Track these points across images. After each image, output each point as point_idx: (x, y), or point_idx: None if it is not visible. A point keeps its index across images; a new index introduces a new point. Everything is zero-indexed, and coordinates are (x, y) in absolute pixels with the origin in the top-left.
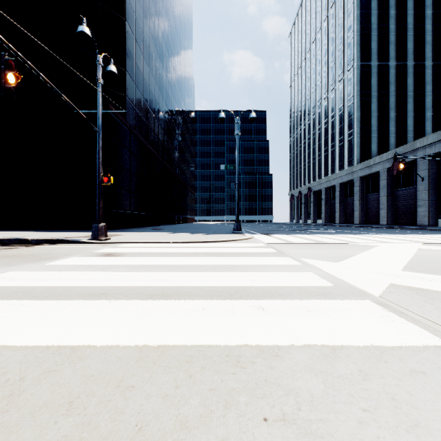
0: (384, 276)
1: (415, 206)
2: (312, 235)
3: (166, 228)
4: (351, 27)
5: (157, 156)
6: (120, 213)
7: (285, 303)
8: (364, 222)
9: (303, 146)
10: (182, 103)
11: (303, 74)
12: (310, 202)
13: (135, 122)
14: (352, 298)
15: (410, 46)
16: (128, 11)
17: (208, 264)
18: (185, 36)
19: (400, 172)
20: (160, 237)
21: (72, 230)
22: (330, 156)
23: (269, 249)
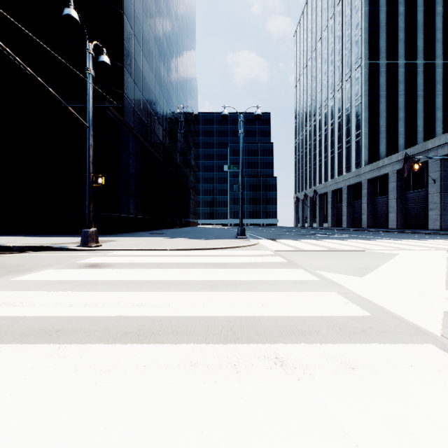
0: (430, 299)
1: (426, 209)
2: (321, 240)
3: (166, 232)
4: (359, 25)
5: (157, 157)
6: (117, 217)
7: (313, 351)
8: (373, 226)
9: (309, 148)
10: (185, 103)
11: (309, 74)
12: (316, 206)
13: (134, 121)
14: (404, 338)
15: (420, 44)
16: (126, 4)
17: (207, 280)
18: (187, 34)
19: (414, 173)
20: (157, 243)
21: (65, 235)
22: (337, 157)
23: (278, 258)
